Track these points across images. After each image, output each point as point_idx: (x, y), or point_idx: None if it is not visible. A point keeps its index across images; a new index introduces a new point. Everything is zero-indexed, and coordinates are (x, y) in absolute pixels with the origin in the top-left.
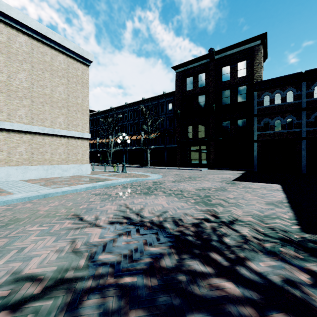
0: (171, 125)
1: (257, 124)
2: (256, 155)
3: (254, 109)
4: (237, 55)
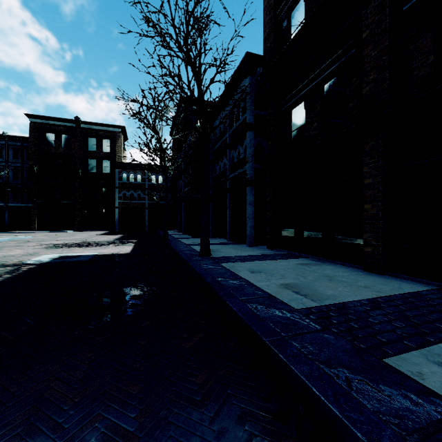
0: (17, 178)
1: (118, 194)
2: (117, 218)
3: (116, 182)
4: (102, 132)
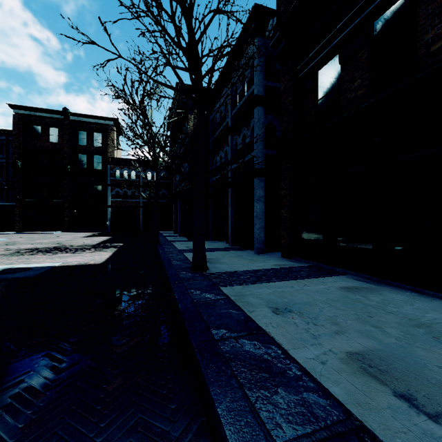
0: (1, 175)
1: (111, 192)
2: (110, 218)
3: (108, 179)
4: (93, 125)
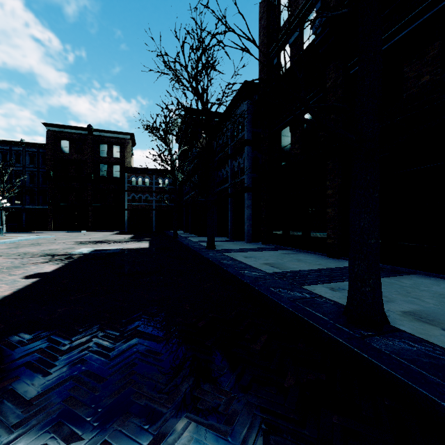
0: (33, 182)
1: (128, 197)
2: (127, 219)
3: (125, 186)
4: (113, 139)
